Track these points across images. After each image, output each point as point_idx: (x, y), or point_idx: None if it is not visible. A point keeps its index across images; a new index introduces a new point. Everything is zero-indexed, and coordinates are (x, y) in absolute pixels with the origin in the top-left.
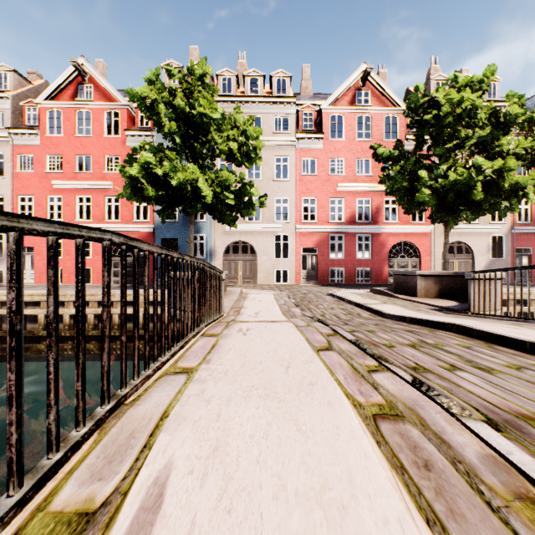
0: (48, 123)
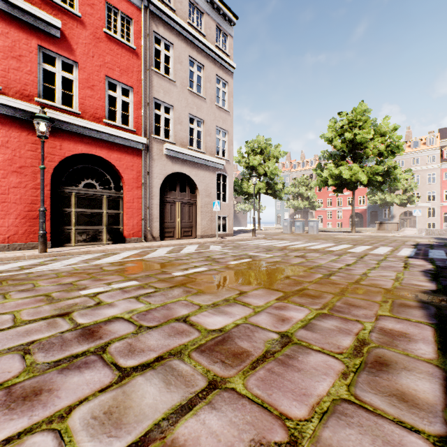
0: None
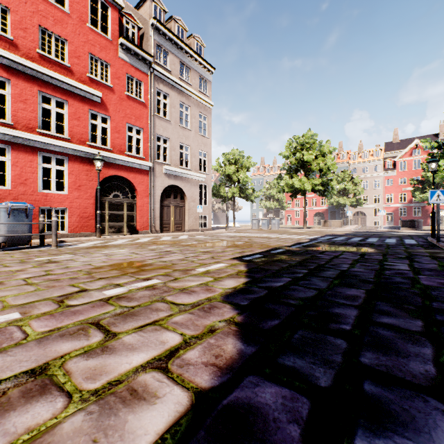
0: None
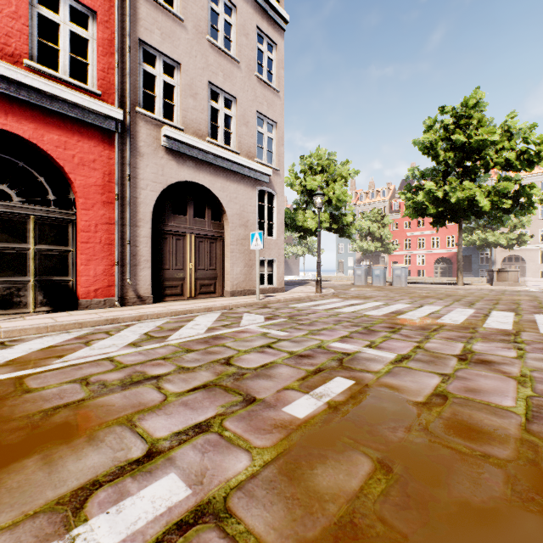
0: (404, 208)
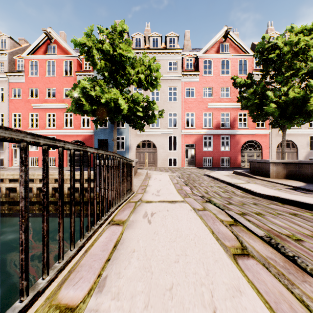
0: (29, 68)
